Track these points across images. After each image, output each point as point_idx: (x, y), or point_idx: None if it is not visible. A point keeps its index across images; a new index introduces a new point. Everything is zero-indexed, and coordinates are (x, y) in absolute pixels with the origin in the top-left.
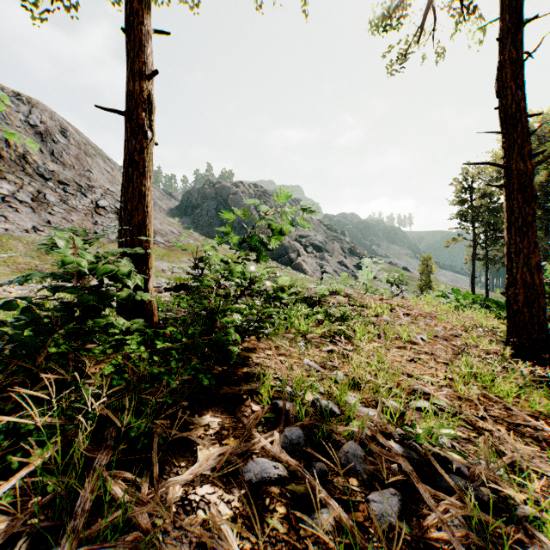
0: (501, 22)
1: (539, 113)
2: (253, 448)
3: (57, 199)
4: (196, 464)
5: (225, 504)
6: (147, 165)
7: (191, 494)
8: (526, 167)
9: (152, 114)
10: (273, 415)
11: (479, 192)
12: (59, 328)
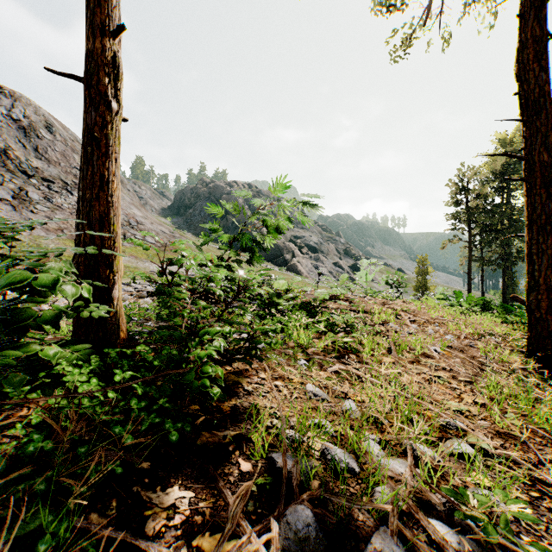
0: None
1: None
2: None
3: (40, 197)
4: None
5: None
6: (111, 144)
7: None
8: (550, 158)
9: (119, 82)
10: (269, 479)
11: (475, 192)
12: None
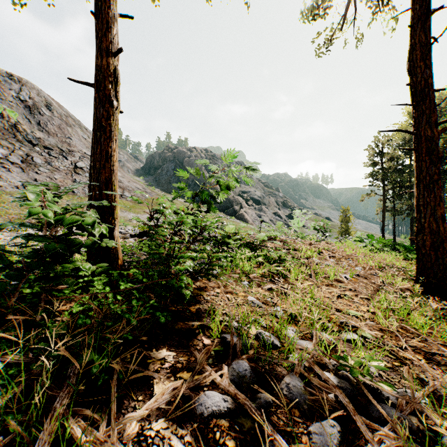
0: (411, 13)
1: (443, 88)
2: (204, 381)
3: (42, 161)
4: (152, 399)
5: (178, 439)
6: (113, 130)
7: (146, 429)
8: (432, 133)
9: (117, 86)
10: (222, 348)
11: (388, 156)
12: (28, 274)
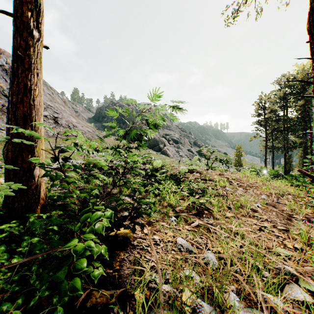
0: None
1: None
2: None
3: None
4: None
5: None
6: (33, 62)
7: None
8: None
9: (40, 17)
10: None
11: (269, 109)
12: None
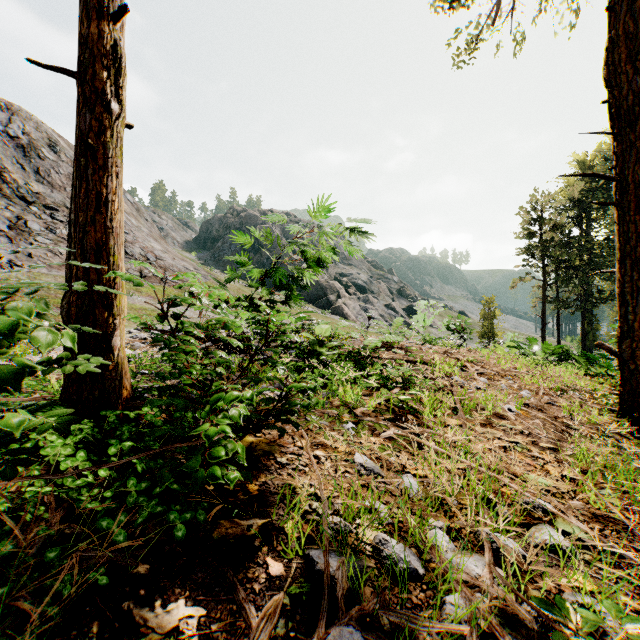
0: None
1: None
2: None
3: (42, 227)
4: None
5: None
6: (111, 155)
7: None
8: None
9: (121, 77)
10: (307, 585)
11: (550, 223)
12: None
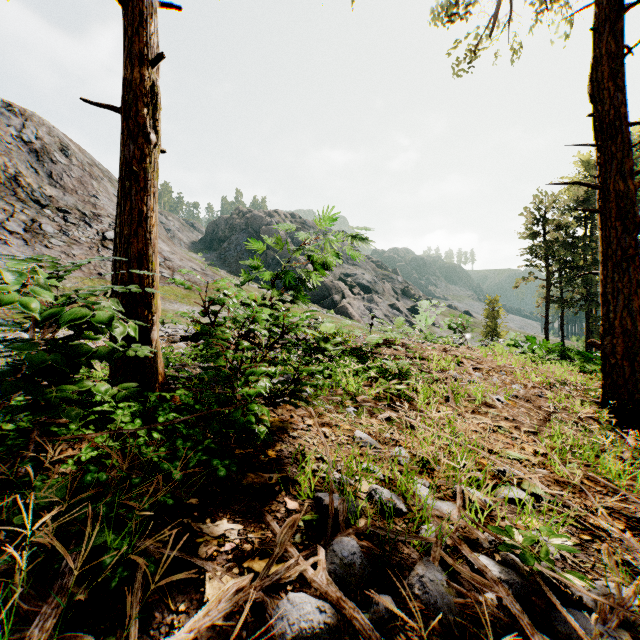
0: (594, 11)
1: None
2: (287, 574)
3: (55, 230)
4: (200, 610)
5: None
6: (150, 178)
7: None
8: (626, 187)
9: (157, 112)
10: (316, 516)
11: (553, 223)
12: None
